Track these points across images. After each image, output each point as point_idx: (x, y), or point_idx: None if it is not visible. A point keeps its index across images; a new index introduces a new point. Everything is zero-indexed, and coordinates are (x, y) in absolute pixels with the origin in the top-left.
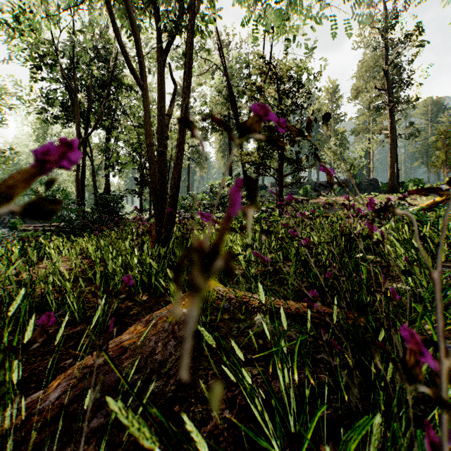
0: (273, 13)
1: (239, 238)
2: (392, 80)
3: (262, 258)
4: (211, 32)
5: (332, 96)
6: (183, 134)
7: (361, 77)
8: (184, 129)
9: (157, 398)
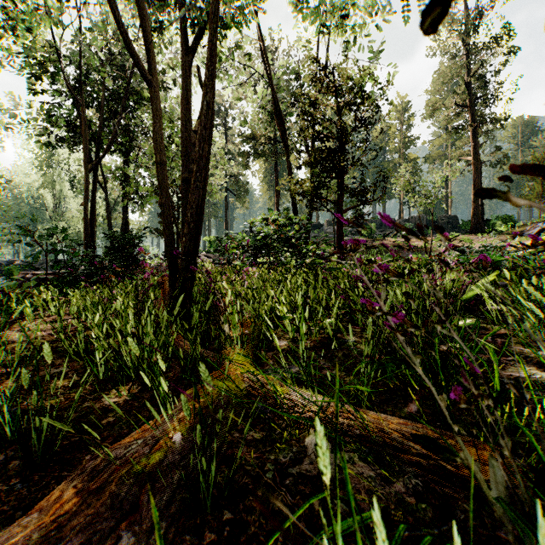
0: None
1: (285, 293)
2: (475, 95)
3: None
4: (249, 20)
5: (401, 115)
6: (204, 145)
7: (438, 92)
8: (205, 137)
9: None
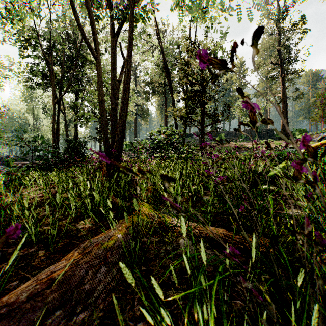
0: (196, 0)
1: (170, 173)
2: (283, 57)
3: (175, 204)
4: (150, 18)
5: (240, 69)
6: (126, 93)
7: (261, 55)
8: (127, 88)
9: (84, 325)
